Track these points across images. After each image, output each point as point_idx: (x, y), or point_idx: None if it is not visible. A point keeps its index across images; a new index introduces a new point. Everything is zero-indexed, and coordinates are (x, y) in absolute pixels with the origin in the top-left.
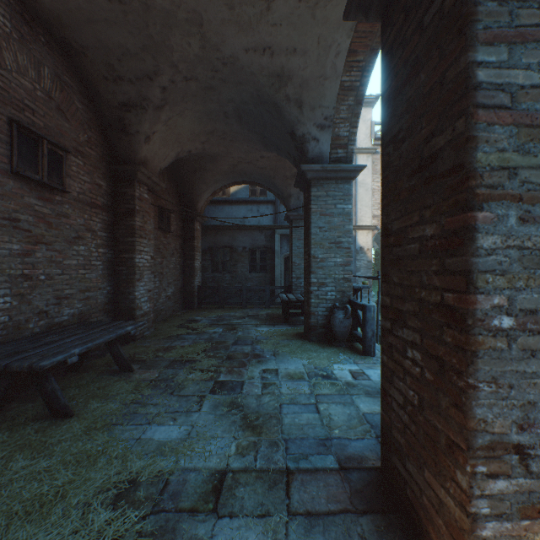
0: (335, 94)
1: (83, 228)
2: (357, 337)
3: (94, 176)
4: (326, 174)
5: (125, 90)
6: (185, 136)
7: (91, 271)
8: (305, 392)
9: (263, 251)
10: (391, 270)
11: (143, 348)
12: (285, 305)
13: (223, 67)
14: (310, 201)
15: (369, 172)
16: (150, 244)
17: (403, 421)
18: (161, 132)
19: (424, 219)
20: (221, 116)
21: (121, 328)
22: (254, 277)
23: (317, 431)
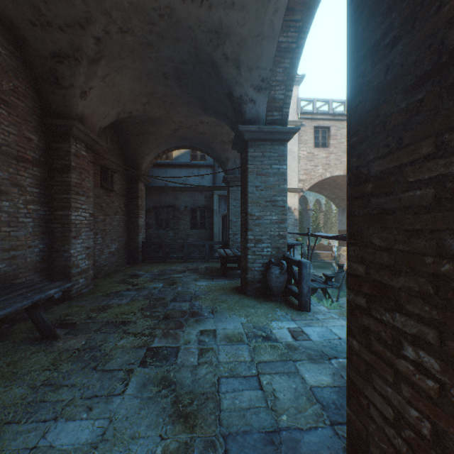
0: (272, 55)
1: (8, 182)
2: (292, 292)
3: (21, 128)
4: (262, 135)
5: (55, 38)
6: (125, 95)
7: (18, 228)
8: (245, 360)
9: (203, 210)
10: (367, 228)
11: (76, 307)
12: (223, 259)
13: (159, 19)
14: (247, 161)
15: (295, 142)
16: (89, 201)
17: (395, 446)
18: (99, 89)
19: (451, 147)
20: (161, 77)
21: (42, 292)
22: (195, 233)
23: (262, 419)
